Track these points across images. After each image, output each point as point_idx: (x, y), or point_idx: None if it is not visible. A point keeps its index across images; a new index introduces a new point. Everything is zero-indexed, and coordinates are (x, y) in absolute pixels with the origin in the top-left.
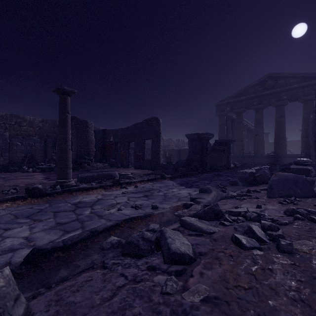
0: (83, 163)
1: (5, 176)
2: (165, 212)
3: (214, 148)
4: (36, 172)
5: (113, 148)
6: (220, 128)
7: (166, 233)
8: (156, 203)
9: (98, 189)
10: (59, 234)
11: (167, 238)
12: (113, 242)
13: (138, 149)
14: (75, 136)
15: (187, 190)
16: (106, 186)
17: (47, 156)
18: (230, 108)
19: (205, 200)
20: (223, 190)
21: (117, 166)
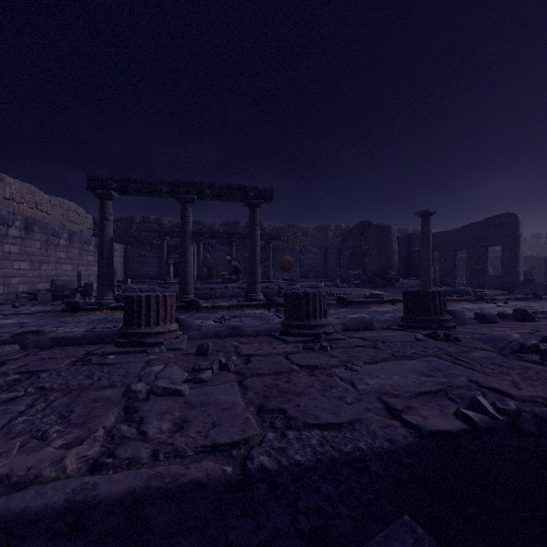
0: (390, 279)
1: (336, 289)
2: None
3: None
4: (352, 287)
5: None
6: None
7: None
8: None
9: (464, 302)
10: None
11: None
12: (543, 316)
13: (474, 261)
14: (376, 246)
15: None
16: (471, 300)
17: (327, 271)
18: None
19: None
20: None
21: (436, 284)
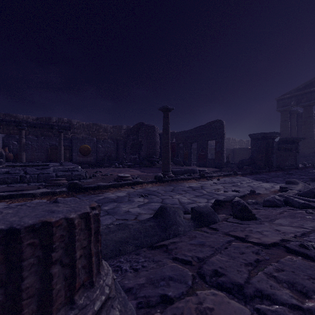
0: (153, 161)
1: (110, 169)
2: (267, 193)
3: (279, 147)
4: (125, 168)
5: (176, 148)
6: (282, 125)
7: (290, 197)
8: (249, 190)
9: (192, 180)
10: (205, 199)
11: (293, 199)
12: (253, 201)
13: (201, 149)
14: (145, 139)
15: (266, 184)
16: (196, 178)
17: (118, 155)
18: (295, 102)
19: (295, 188)
20: (307, 184)
21: (180, 164)
